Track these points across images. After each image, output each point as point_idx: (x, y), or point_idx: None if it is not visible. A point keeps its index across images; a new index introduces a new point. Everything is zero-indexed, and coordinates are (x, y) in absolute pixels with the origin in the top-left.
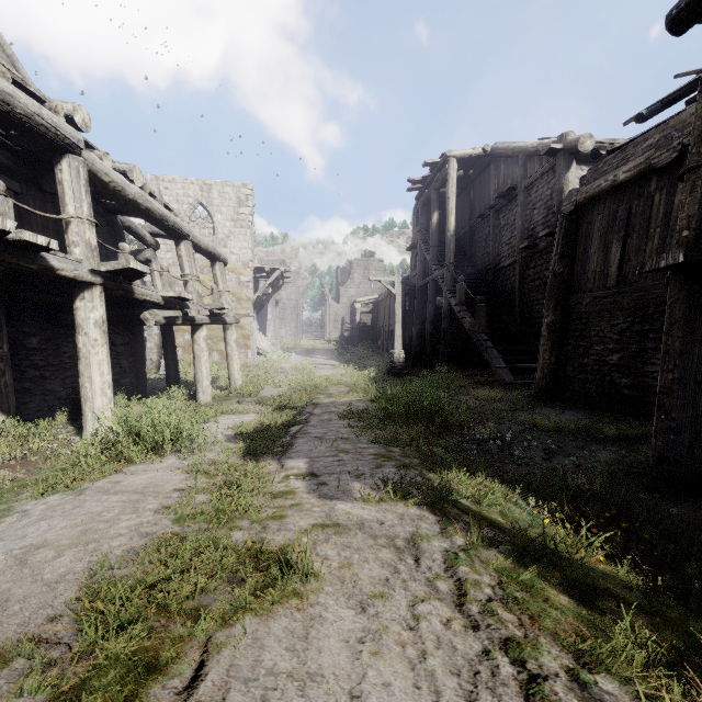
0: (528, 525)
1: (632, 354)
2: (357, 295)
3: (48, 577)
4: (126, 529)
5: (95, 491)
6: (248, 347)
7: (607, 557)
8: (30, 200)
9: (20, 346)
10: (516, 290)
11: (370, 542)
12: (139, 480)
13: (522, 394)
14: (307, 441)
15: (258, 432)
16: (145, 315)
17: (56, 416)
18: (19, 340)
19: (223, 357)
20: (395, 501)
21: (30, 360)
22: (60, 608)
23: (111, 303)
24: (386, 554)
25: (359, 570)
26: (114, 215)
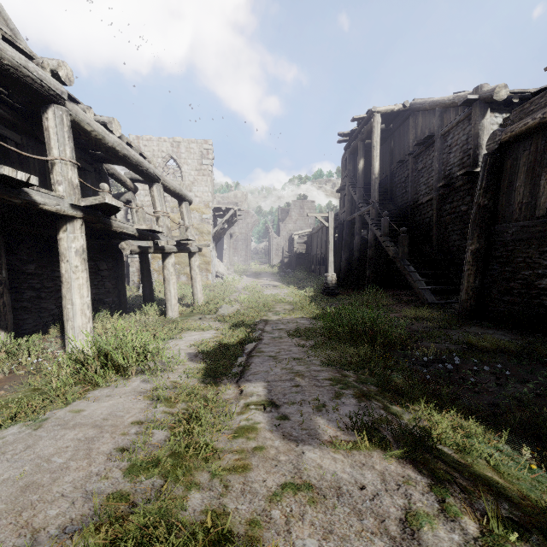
0: None
1: None
2: (294, 229)
3: None
4: (70, 485)
5: (53, 425)
6: (208, 271)
7: None
8: (29, 149)
9: (19, 271)
10: (433, 222)
11: (359, 525)
12: (100, 409)
13: (446, 313)
14: (262, 361)
15: (217, 351)
16: (122, 245)
17: (49, 330)
18: (18, 266)
19: (189, 278)
20: (371, 450)
21: (28, 283)
22: None
23: (95, 235)
24: None
25: None
26: (100, 163)
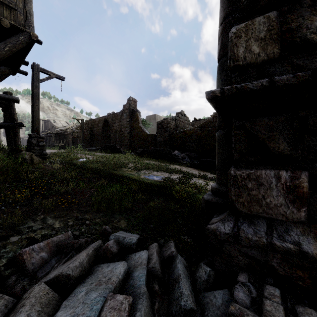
0: None
1: None
2: None
3: None
4: None
5: None
6: None
7: None
8: None
9: None
10: None
11: None
12: None
13: None
14: None
15: None
16: None
17: None
18: None
19: None
20: None
21: None
22: None
23: None
24: None
25: None
26: None
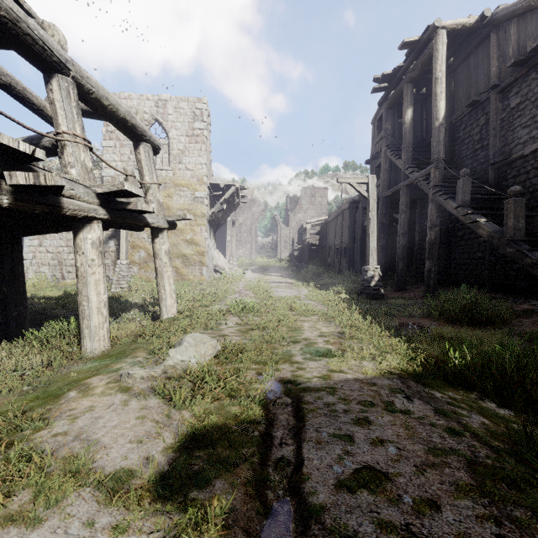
0: None
1: None
2: (304, 219)
3: None
4: None
5: None
6: (203, 263)
7: None
8: None
9: None
10: None
11: None
12: None
13: None
14: None
15: None
16: None
17: None
18: None
19: (178, 273)
20: None
21: None
22: None
23: None
24: None
25: None
26: None
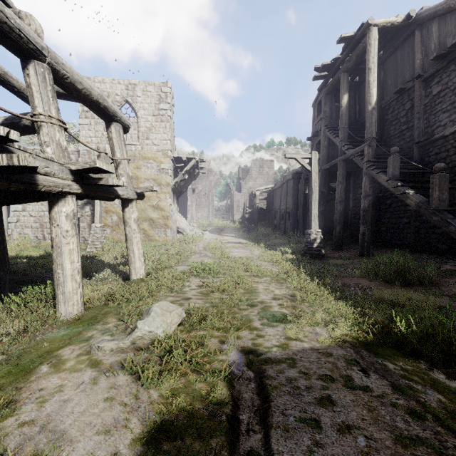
0: None
1: None
2: (254, 187)
3: None
4: None
5: None
6: (167, 226)
7: None
8: None
9: None
10: None
11: None
12: None
13: None
14: None
15: None
16: None
17: None
18: None
19: (145, 235)
20: None
21: None
22: None
23: None
24: None
25: None
26: None
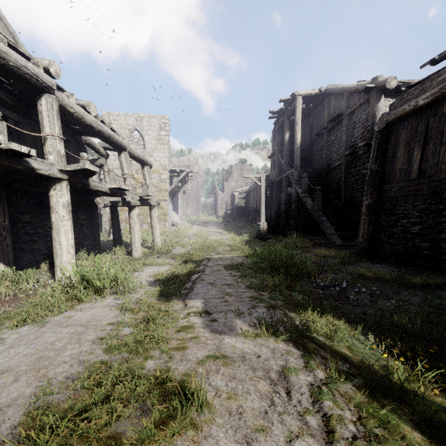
0: (374, 362)
1: (429, 226)
2: (235, 187)
3: (2, 401)
4: (69, 357)
5: (53, 324)
6: (166, 220)
7: (439, 390)
8: (24, 126)
9: (17, 220)
10: (342, 182)
11: (250, 374)
12: (85, 316)
13: (348, 252)
14: (203, 286)
15: (170, 279)
16: (97, 200)
17: (41, 266)
18: (17, 216)
19: (150, 227)
20: (268, 337)
21: (24, 229)
22: (4, 433)
23: (76, 192)
24: (264, 386)
25: (243, 402)
26: (79, 136)
